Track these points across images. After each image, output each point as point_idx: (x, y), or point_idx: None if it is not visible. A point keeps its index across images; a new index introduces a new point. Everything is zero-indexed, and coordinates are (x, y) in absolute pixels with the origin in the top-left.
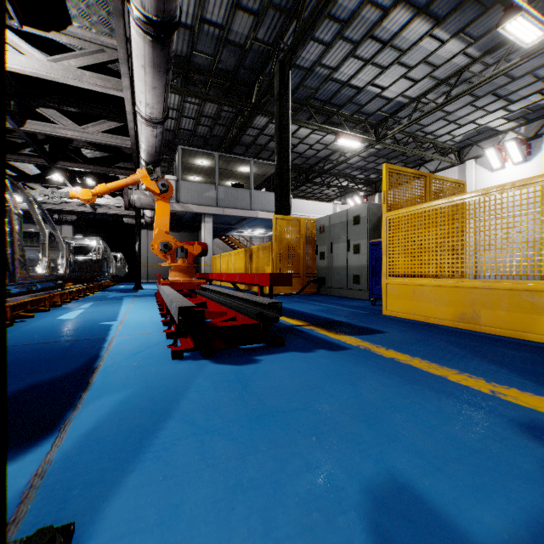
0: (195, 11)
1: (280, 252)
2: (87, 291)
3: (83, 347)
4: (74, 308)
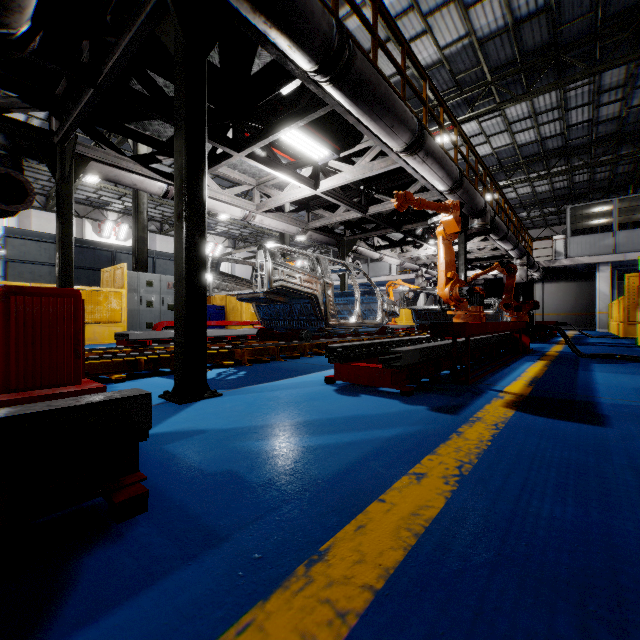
0: (561, 126)
1: (632, 304)
2: None
3: None
4: None
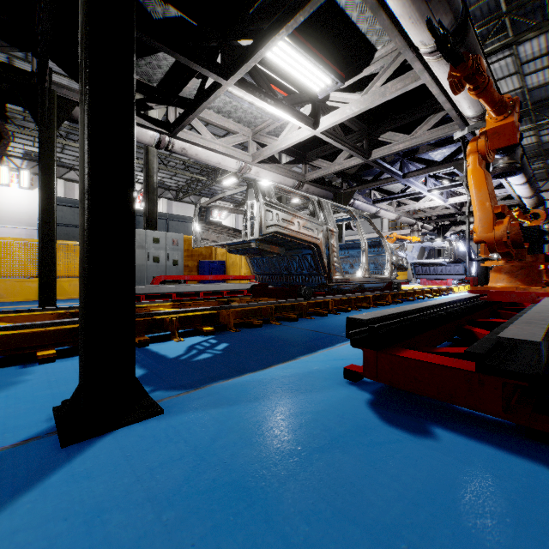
0: None
1: None
2: None
3: None
4: None
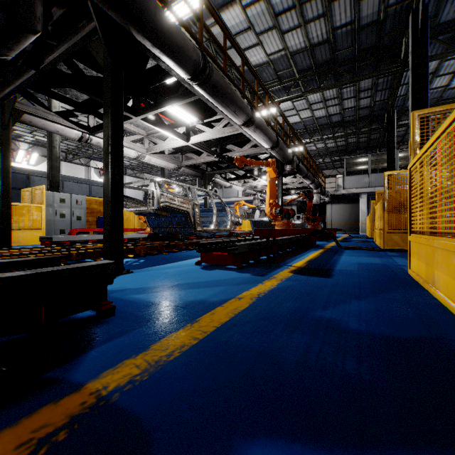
0: (339, 108)
1: None
2: None
3: None
4: None
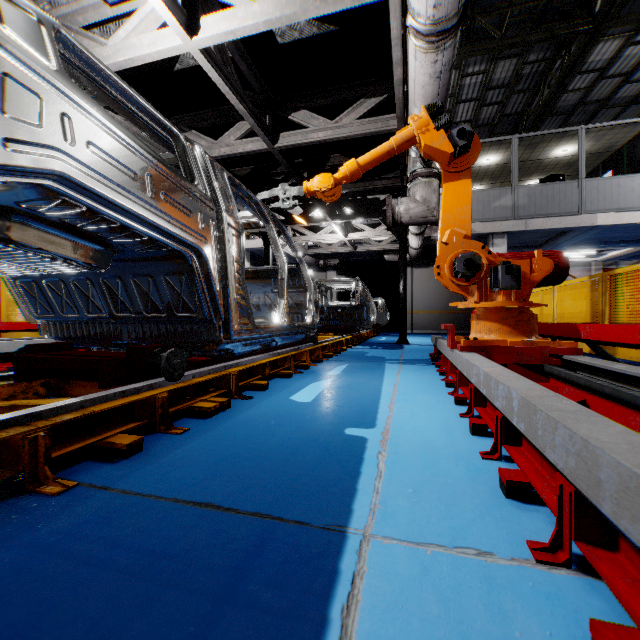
0: None
1: None
2: (343, 345)
3: (261, 606)
4: (320, 375)
